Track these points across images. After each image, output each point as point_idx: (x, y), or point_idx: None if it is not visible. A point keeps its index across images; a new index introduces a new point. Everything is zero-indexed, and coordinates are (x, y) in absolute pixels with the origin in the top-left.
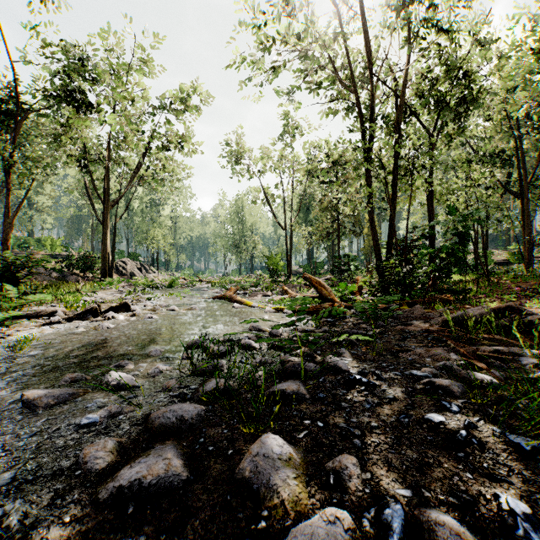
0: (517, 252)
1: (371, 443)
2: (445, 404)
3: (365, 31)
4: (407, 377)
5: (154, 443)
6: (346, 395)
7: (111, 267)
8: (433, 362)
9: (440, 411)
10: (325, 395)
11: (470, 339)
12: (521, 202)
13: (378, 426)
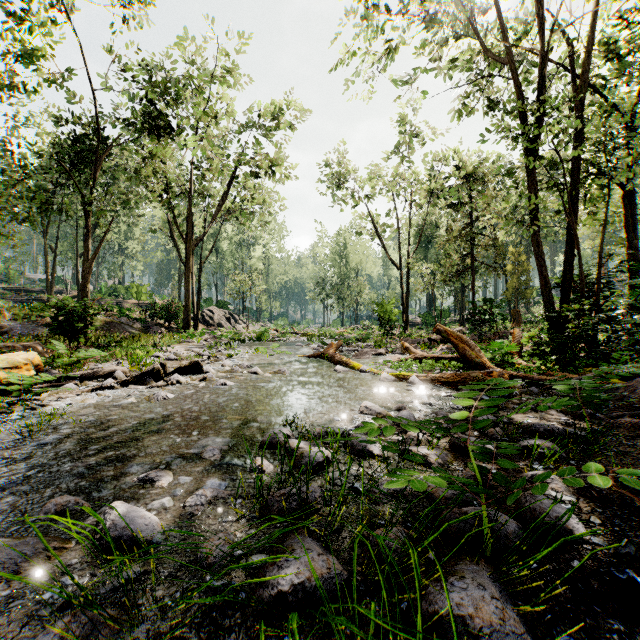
0: None
1: None
2: None
3: None
4: None
5: None
6: None
7: (197, 317)
8: None
9: None
10: (574, 639)
11: None
12: None
13: None
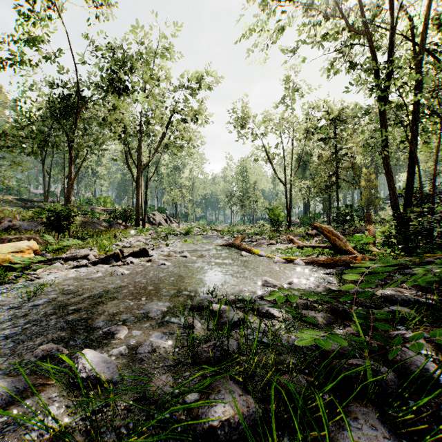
0: None
1: None
2: None
3: None
4: None
5: None
6: None
7: (144, 218)
8: None
9: None
10: None
11: None
12: None
13: None
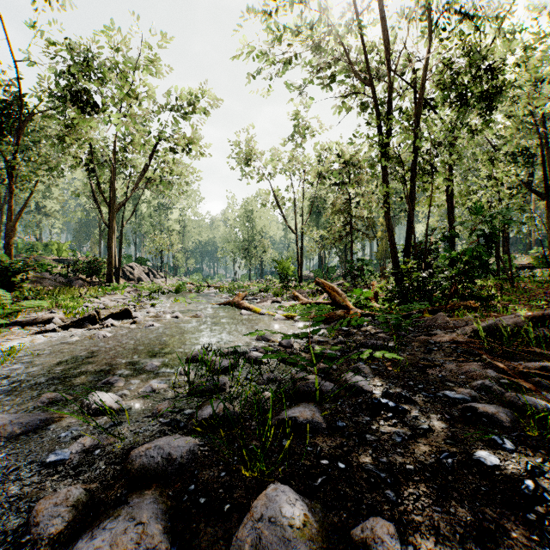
0: (541, 256)
1: (409, 495)
2: (496, 439)
3: (382, 19)
4: (441, 400)
5: (132, 492)
6: (370, 423)
7: (118, 272)
8: (468, 380)
9: (490, 448)
10: (345, 423)
11: (505, 352)
12: (545, 203)
13: (415, 469)
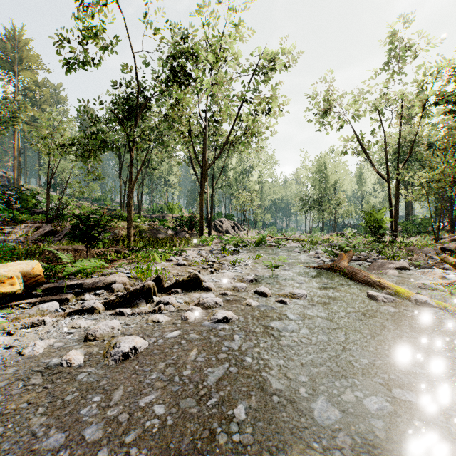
0: None
1: None
2: None
3: None
4: None
5: None
6: None
7: (210, 226)
8: None
9: None
10: None
11: None
12: None
13: None
